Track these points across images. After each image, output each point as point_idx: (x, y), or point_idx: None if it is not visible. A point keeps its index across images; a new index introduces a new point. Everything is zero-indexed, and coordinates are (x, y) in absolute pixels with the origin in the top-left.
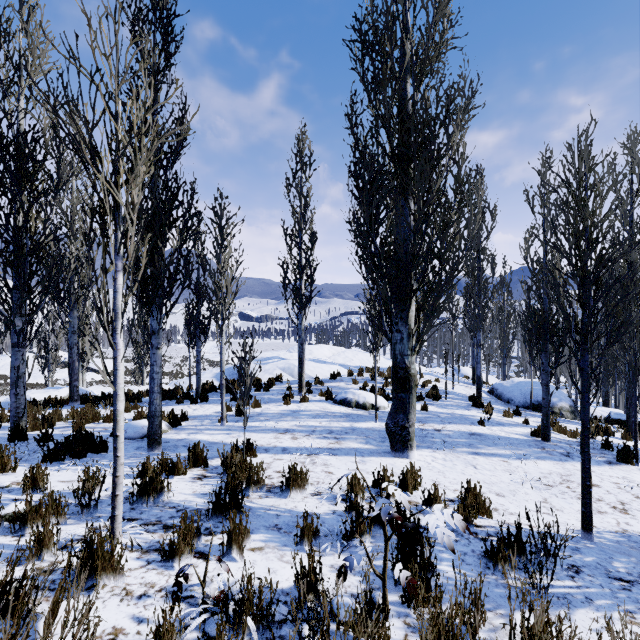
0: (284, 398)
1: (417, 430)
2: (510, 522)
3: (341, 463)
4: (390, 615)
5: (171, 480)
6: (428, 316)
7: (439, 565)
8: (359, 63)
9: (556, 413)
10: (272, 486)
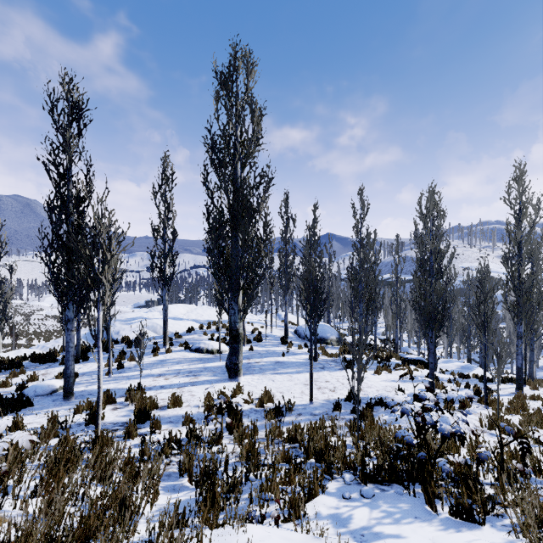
0: (153, 351)
1: (245, 364)
2: (282, 403)
3: (199, 389)
4: (224, 438)
5: None
6: (249, 300)
7: (246, 422)
8: (210, 156)
9: (329, 343)
10: (161, 406)
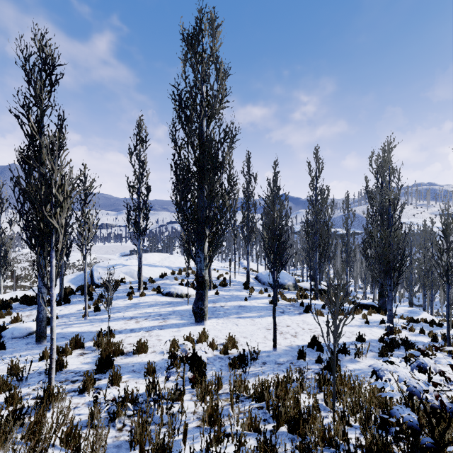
0: (128, 295)
1: (211, 308)
2: (246, 349)
3: (166, 333)
4: (186, 393)
5: (63, 359)
6: (214, 248)
7: (210, 372)
8: (177, 111)
9: (286, 288)
10: (127, 352)
